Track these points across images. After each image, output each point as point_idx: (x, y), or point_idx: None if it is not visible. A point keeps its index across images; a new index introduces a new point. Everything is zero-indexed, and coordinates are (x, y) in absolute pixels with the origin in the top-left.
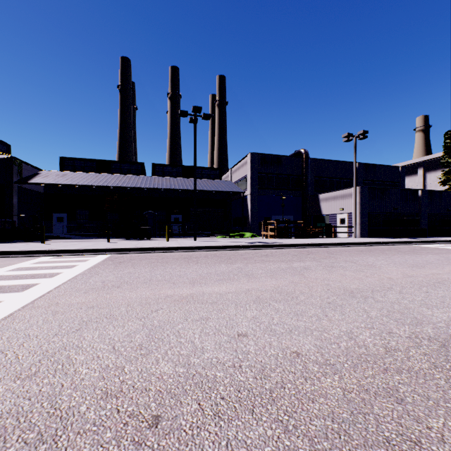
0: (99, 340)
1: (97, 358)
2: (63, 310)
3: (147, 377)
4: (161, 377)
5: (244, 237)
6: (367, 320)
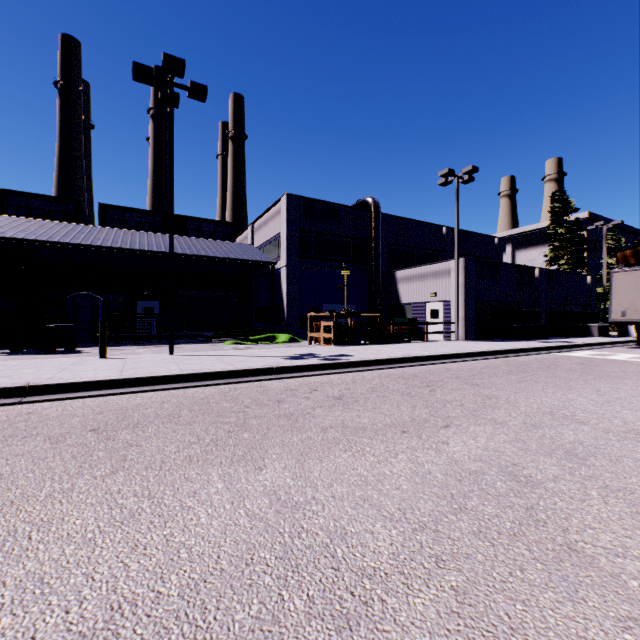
0: None
1: None
2: None
3: None
4: None
5: (275, 342)
6: None
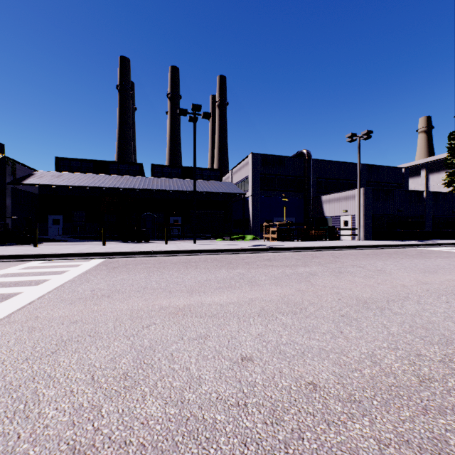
0: (76, 366)
1: (70, 393)
2: (41, 326)
3: (129, 422)
4: (146, 422)
5: (245, 239)
6: (389, 338)
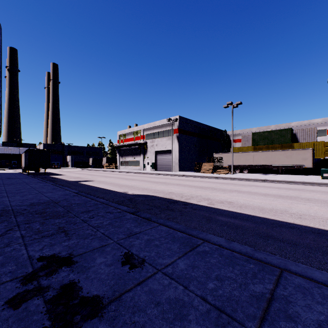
0: None
1: None
2: None
3: None
4: None
5: None
6: None
